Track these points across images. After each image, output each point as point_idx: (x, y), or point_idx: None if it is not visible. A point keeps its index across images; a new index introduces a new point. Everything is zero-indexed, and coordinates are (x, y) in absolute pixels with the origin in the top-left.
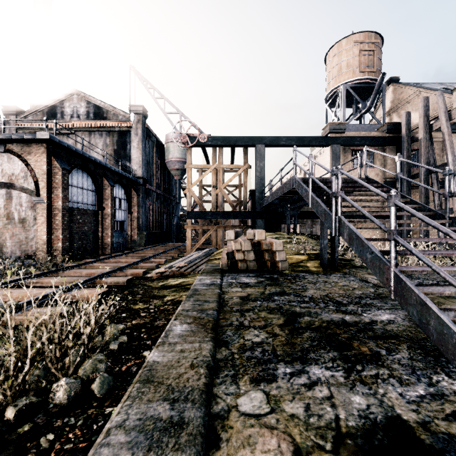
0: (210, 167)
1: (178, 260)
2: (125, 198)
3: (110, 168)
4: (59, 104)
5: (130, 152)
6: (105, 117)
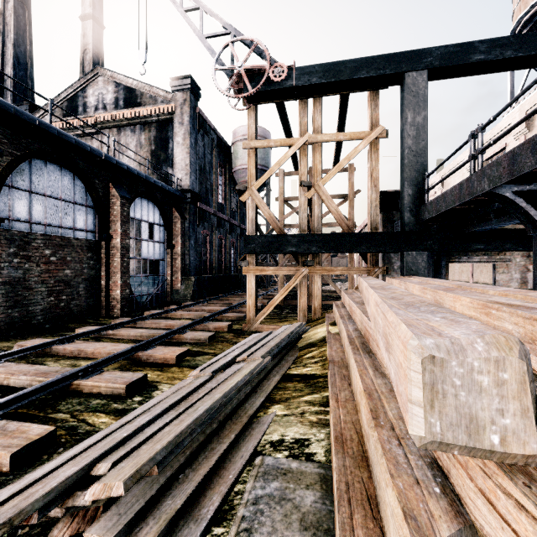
0: (295, 141)
1: (174, 389)
2: (162, 223)
3: (119, 166)
4: (81, 92)
5: (173, 152)
6: (138, 104)
